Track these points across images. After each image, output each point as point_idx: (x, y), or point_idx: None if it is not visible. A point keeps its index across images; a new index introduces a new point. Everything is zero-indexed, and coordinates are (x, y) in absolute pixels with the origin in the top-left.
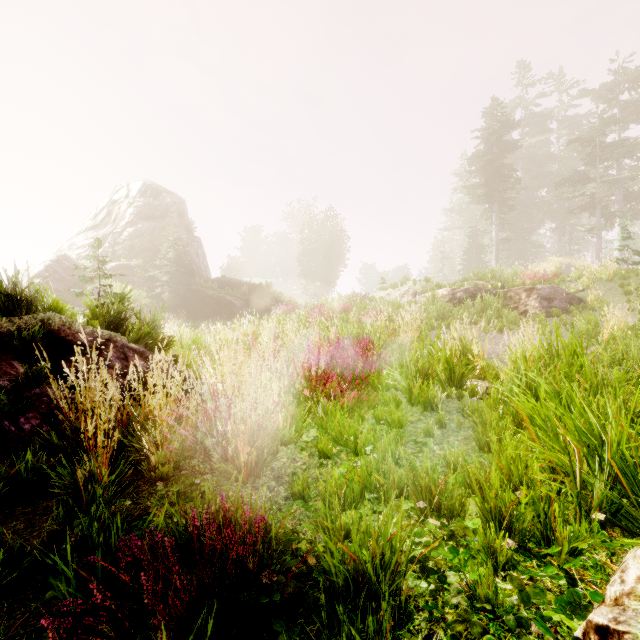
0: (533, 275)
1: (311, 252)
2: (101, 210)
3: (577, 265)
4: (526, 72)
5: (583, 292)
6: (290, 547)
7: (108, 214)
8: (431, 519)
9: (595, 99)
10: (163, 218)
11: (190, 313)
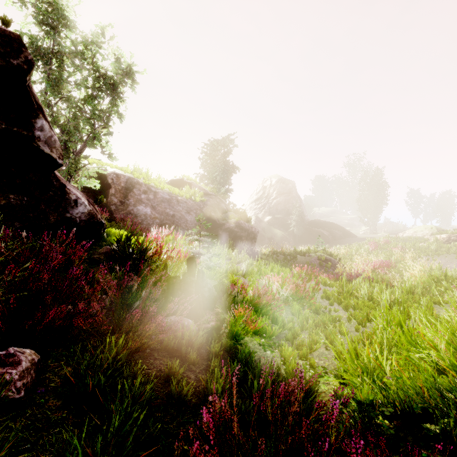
0: None
1: (364, 196)
2: (259, 191)
3: None
4: None
5: None
6: None
7: (263, 193)
8: None
9: None
10: (288, 194)
11: (304, 238)
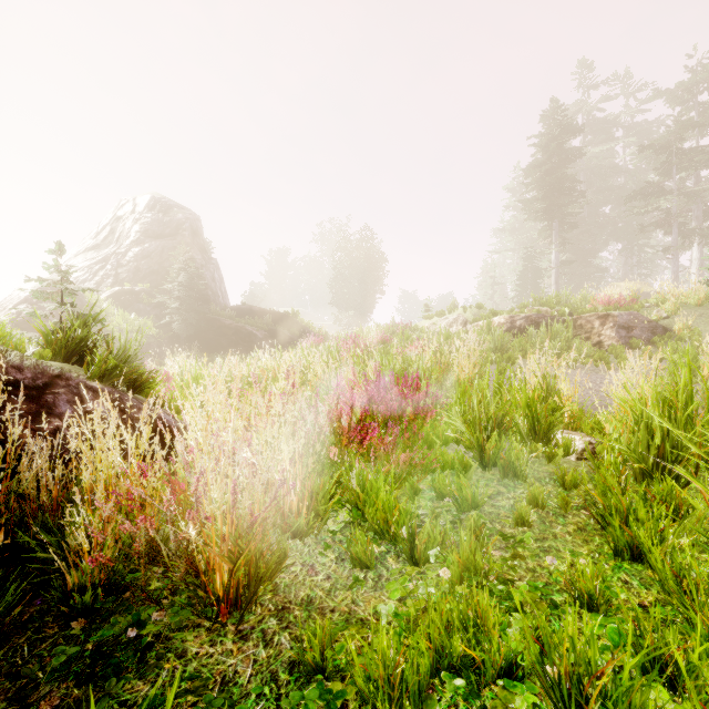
0: (607, 299)
1: (344, 277)
2: (103, 228)
3: (658, 288)
4: (588, 72)
5: (667, 320)
6: None
7: (111, 232)
8: None
9: (669, 101)
10: (174, 236)
11: (204, 345)
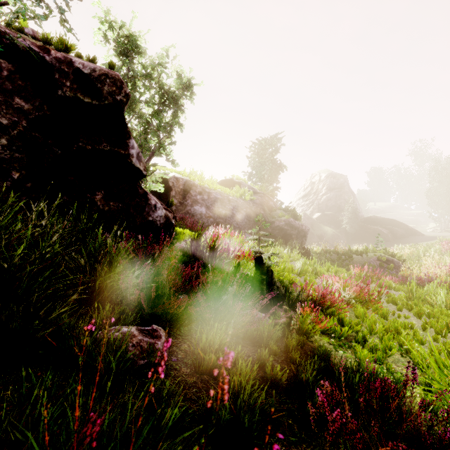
0: None
1: (432, 189)
2: (307, 187)
3: None
4: None
5: None
6: None
7: (311, 189)
8: None
9: None
10: (340, 189)
11: (358, 236)
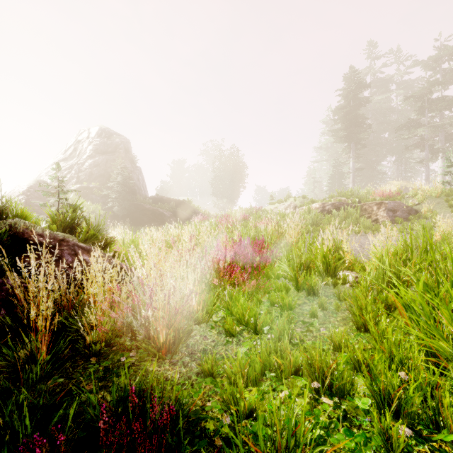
0: (381, 193)
1: (220, 178)
2: (69, 147)
3: (413, 186)
4: (374, 49)
5: (418, 205)
6: (199, 425)
7: (74, 150)
8: (324, 397)
9: (424, 67)
10: (114, 153)
11: (133, 221)
